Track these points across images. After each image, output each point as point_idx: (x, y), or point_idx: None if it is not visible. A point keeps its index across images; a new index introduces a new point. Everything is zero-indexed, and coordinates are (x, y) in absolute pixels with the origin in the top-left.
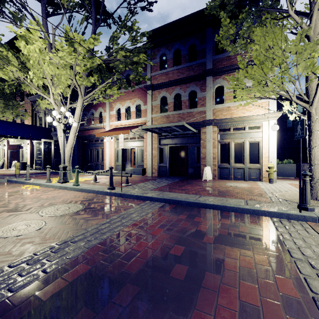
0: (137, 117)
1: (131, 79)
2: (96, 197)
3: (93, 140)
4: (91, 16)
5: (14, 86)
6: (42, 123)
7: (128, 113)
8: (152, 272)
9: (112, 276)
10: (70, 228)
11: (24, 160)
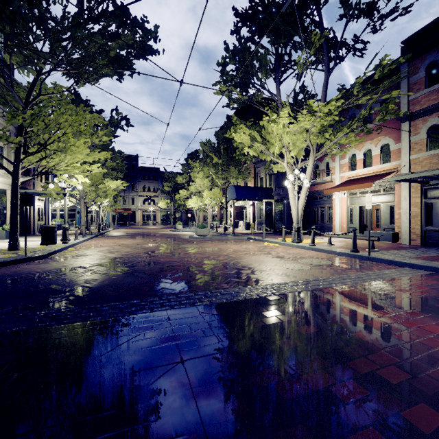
0: (383, 162)
1: (376, 121)
2: (339, 257)
3: (318, 197)
4: (320, 60)
5: (253, 157)
6: (263, 184)
7: (367, 158)
8: (417, 301)
9: (383, 296)
10: (333, 272)
11: (247, 220)
